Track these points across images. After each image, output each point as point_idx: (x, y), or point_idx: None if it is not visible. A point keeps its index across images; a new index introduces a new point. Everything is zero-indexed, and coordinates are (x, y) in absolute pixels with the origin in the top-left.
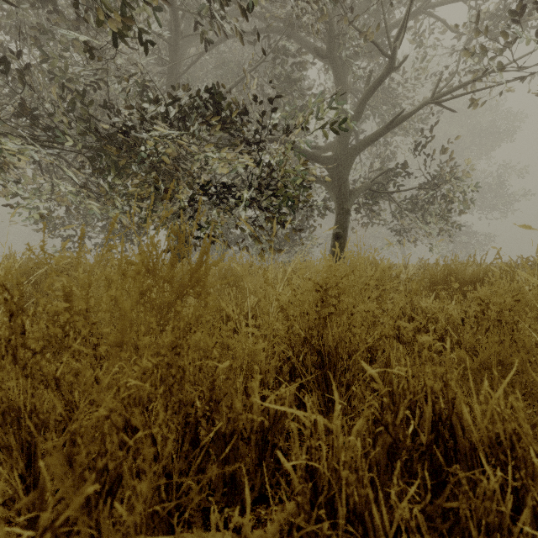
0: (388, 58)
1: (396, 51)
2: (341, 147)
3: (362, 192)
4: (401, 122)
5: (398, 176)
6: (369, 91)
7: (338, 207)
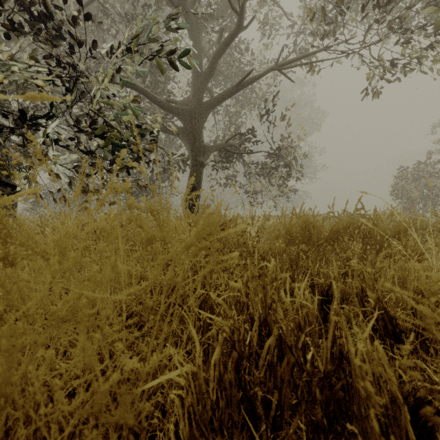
0: (237, 15)
1: (244, 9)
2: (196, 101)
3: (216, 149)
4: (249, 84)
5: (246, 138)
6: (221, 48)
7: (192, 159)
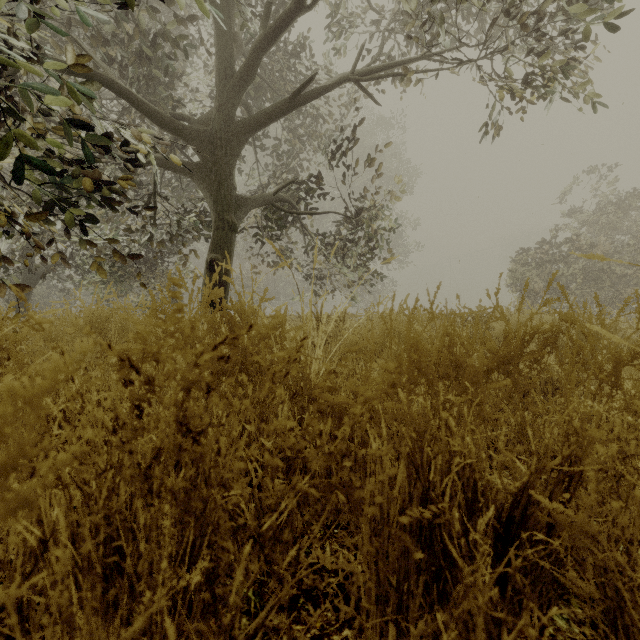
0: None
1: None
2: (222, 119)
3: (258, 203)
4: (312, 98)
5: (308, 191)
6: (264, 30)
7: (216, 217)
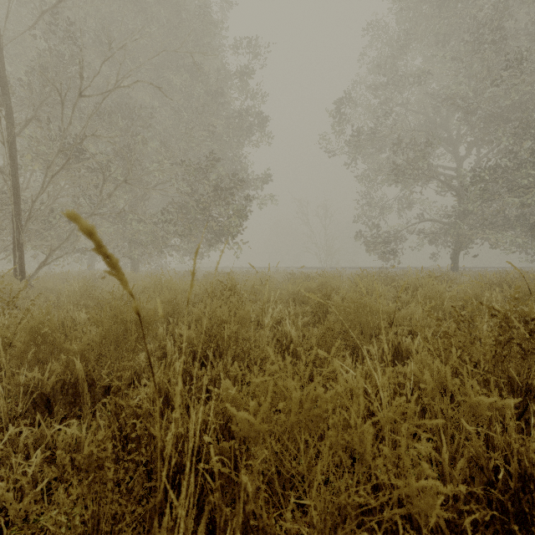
0: None
1: None
2: None
3: None
4: None
5: None
6: None
7: None
